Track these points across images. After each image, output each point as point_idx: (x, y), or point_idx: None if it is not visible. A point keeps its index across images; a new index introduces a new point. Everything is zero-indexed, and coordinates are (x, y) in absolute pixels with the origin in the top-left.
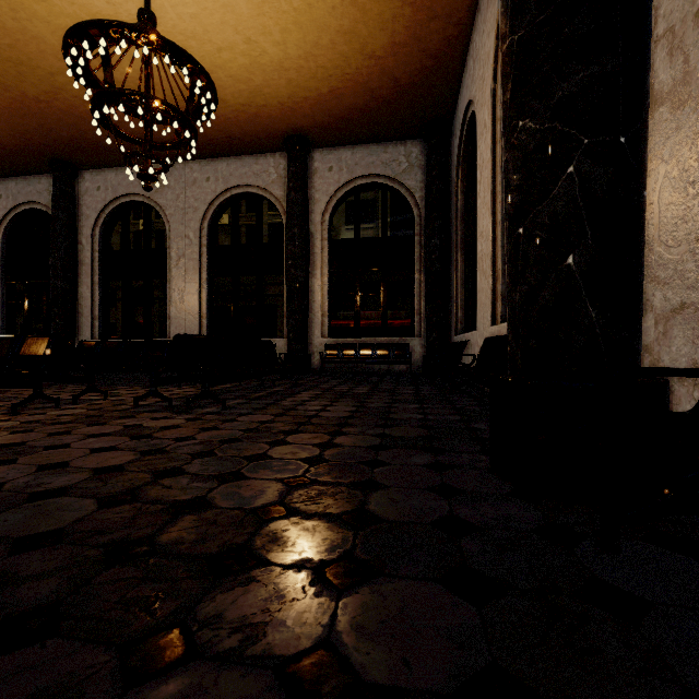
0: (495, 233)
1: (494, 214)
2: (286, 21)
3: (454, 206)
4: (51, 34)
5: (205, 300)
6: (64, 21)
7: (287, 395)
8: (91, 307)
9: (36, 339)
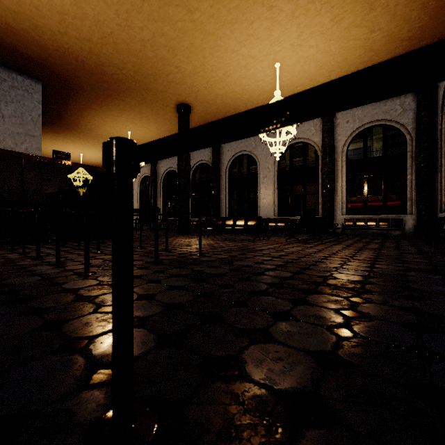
0: None
1: None
2: (332, 68)
3: (439, 132)
4: (231, 101)
5: (276, 198)
6: (237, 96)
7: (340, 241)
8: (225, 203)
9: (253, 218)
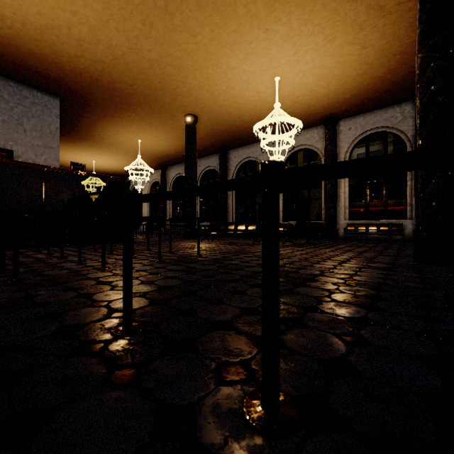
0: None
1: None
2: (330, 80)
3: None
4: (235, 111)
5: (281, 203)
6: (241, 106)
7: (334, 245)
8: (232, 208)
9: (252, 223)
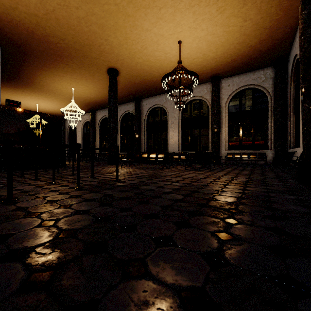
0: None
1: None
2: (218, 46)
3: (289, 94)
4: (147, 67)
5: (180, 138)
6: (152, 64)
7: (223, 169)
8: (144, 142)
9: (161, 152)
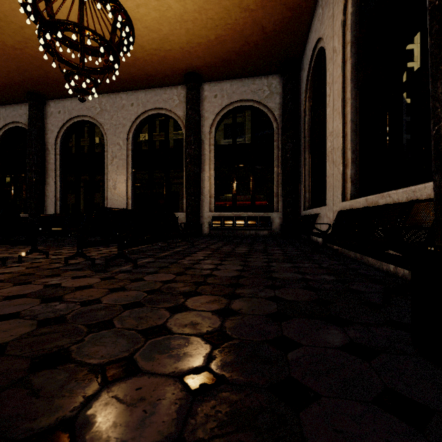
0: (344, 130)
1: (344, 116)
2: None
3: (303, 120)
4: None
5: (130, 187)
6: None
7: (186, 255)
8: (54, 192)
9: None
